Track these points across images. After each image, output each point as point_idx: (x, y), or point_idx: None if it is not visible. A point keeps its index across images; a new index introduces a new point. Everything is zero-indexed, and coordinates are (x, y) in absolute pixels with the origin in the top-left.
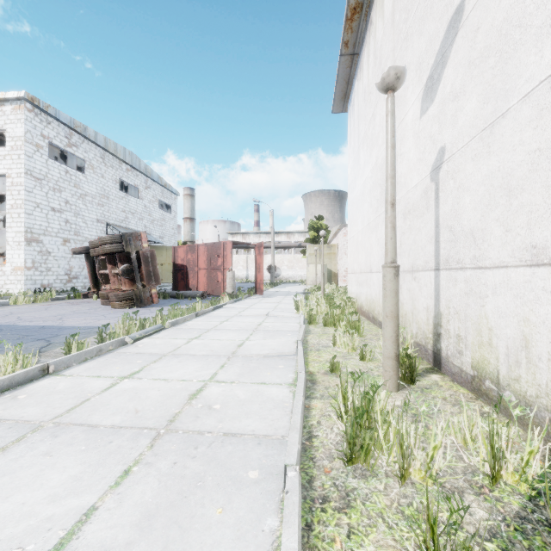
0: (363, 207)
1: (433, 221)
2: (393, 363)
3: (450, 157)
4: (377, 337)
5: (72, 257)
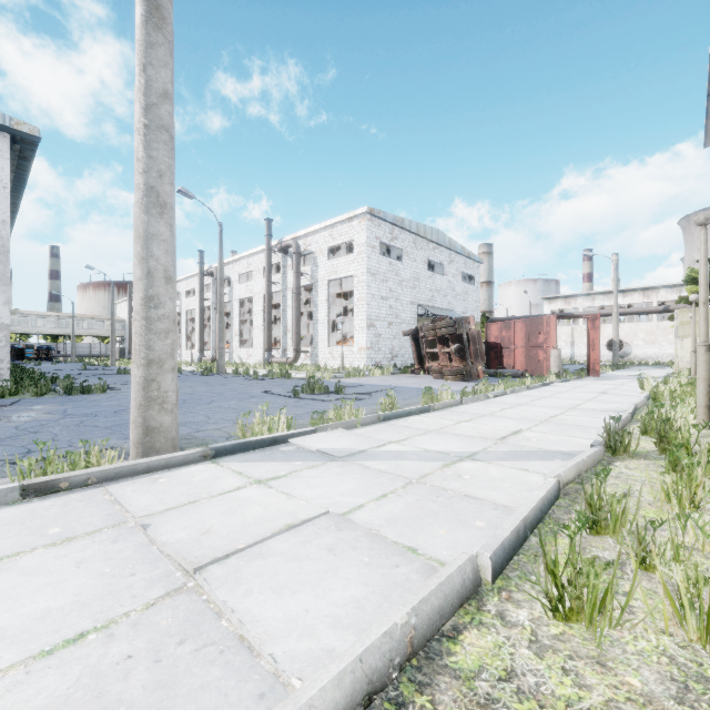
0: None
1: None
2: (704, 410)
3: None
4: None
5: (394, 338)
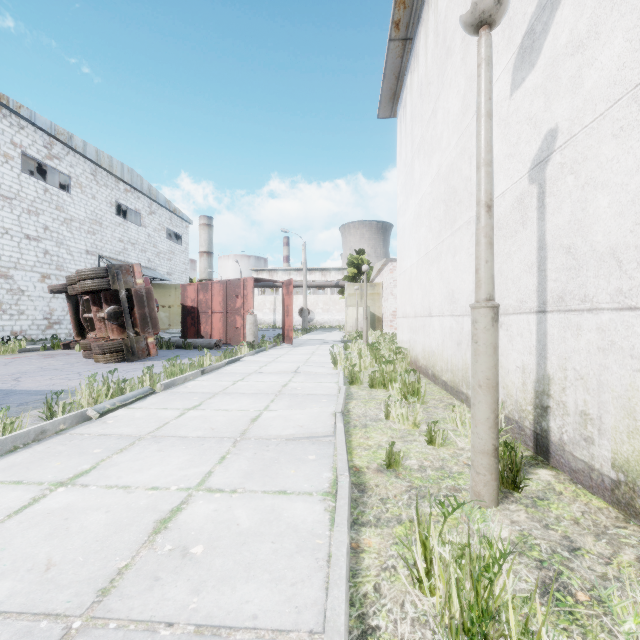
0: (419, 232)
1: (534, 241)
2: (491, 462)
3: (568, 142)
4: (443, 404)
5: (53, 297)
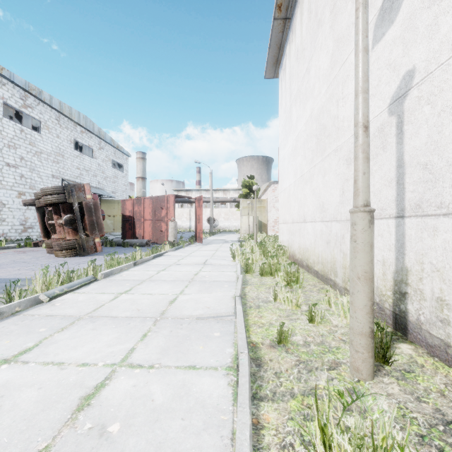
0: (296, 160)
1: (393, 161)
2: (368, 342)
3: (425, 78)
4: (316, 289)
5: (27, 209)
